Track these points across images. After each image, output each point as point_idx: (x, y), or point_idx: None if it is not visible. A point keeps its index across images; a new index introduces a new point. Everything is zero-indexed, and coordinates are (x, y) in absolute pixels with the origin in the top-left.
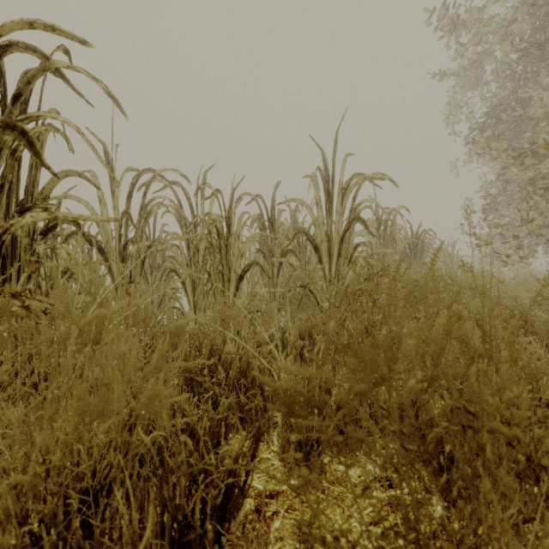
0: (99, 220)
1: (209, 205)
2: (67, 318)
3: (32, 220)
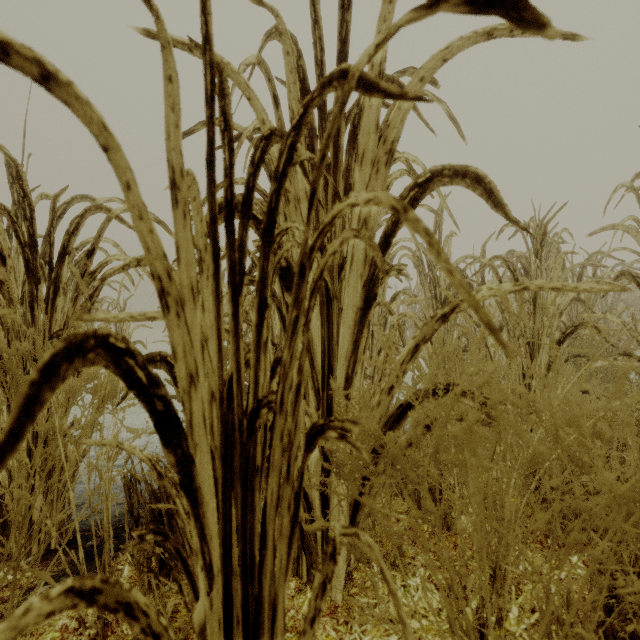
0: (593, 290)
1: (447, 244)
2: (632, 447)
3: (490, 292)
